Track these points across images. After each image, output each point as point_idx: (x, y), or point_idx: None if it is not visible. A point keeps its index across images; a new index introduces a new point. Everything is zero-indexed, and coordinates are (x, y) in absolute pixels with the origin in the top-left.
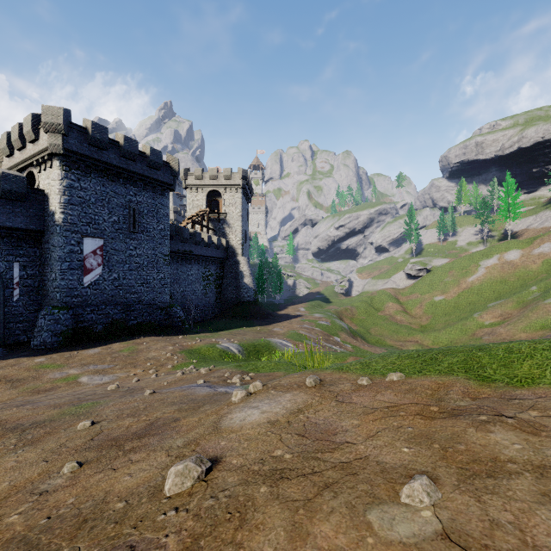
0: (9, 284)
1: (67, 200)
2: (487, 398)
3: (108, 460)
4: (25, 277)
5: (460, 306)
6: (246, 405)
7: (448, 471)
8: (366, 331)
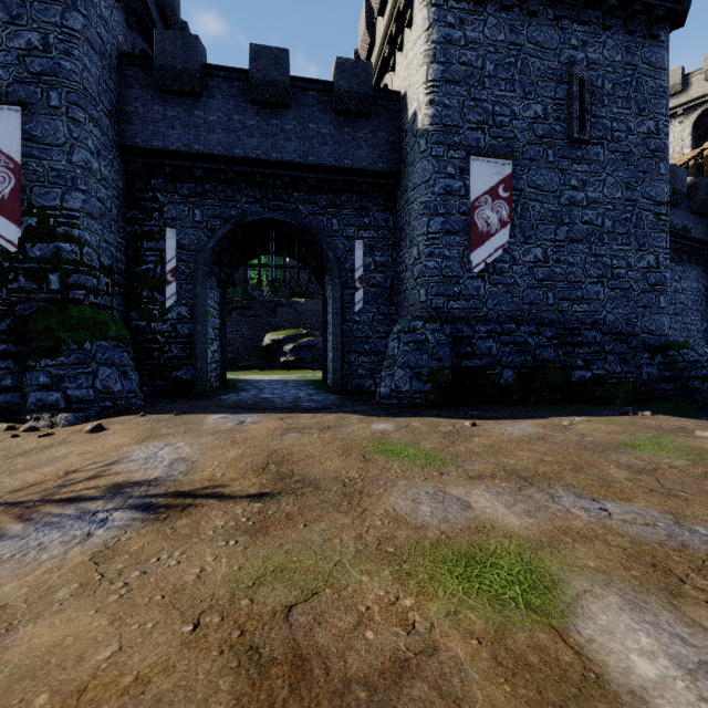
0: (349, 280)
1: (439, 73)
2: None
3: None
4: (371, 269)
5: None
6: None
7: None
8: None
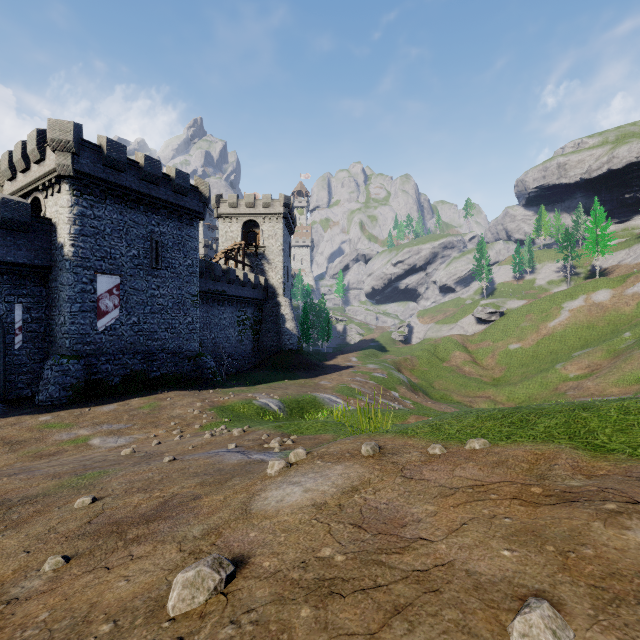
0: (11, 329)
1: (78, 230)
2: (607, 475)
3: (104, 553)
4: (29, 321)
5: (539, 356)
6: (285, 480)
7: (575, 591)
8: (429, 384)
